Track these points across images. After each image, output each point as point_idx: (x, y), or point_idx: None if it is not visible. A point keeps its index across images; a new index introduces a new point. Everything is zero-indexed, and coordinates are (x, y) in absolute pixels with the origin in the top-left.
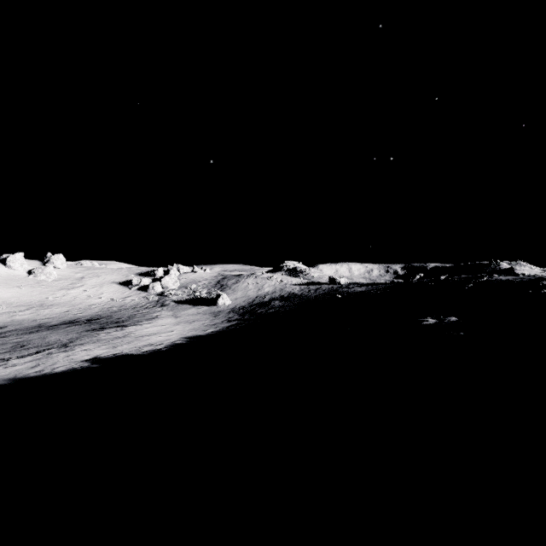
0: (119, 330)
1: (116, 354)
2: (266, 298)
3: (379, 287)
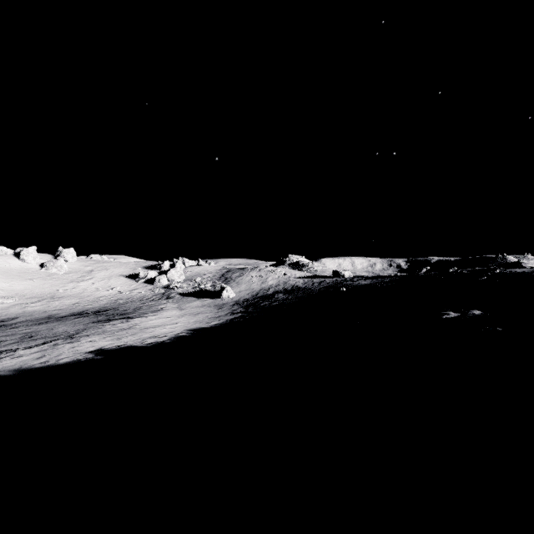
0: (124, 322)
1: (120, 346)
2: (270, 291)
3: (384, 280)
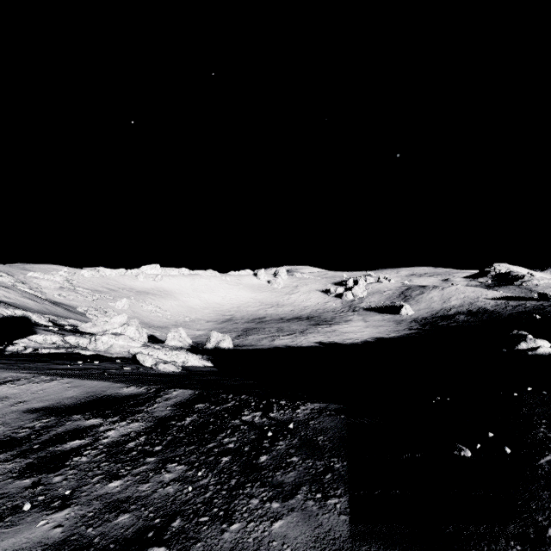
0: (328, 327)
1: (331, 341)
2: (451, 311)
3: None
